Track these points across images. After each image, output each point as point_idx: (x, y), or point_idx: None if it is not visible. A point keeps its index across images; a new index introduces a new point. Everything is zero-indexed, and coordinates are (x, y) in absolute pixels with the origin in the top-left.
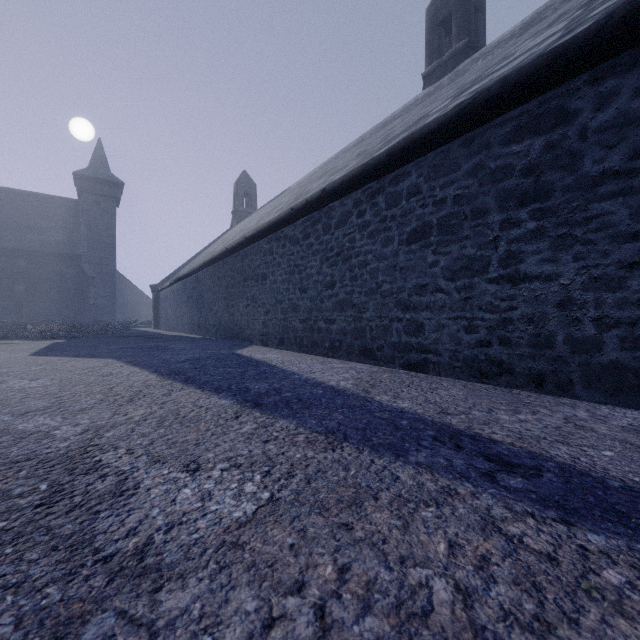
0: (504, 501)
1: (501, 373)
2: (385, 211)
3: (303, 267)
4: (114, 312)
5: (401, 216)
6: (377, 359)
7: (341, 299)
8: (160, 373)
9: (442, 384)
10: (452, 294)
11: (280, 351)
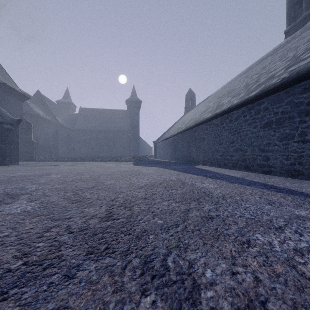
0: (267, 190)
1: (299, 174)
2: (254, 115)
3: (220, 135)
4: (138, 152)
5: (261, 118)
6: (251, 170)
7: (236, 148)
8: (177, 171)
9: (274, 177)
10: (280, 146)
11: (211, 167)
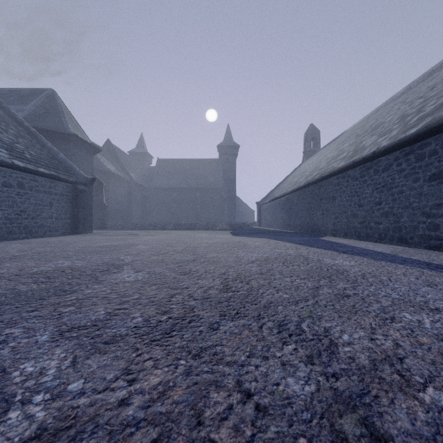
0: (430, 271)
1: None
2: (414, 163)
3: (360, 193)
4: (235, 217)
5: (425, 166)
6: (409, 244)
7: (385, 211)
8: (295, 243)
9: None
10: None
11: (345, 239)
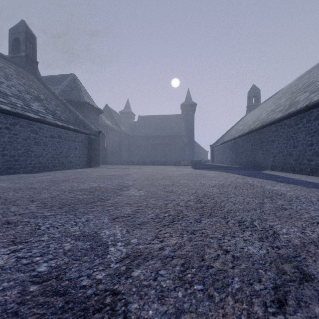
0: None
1: None
2: None
3: (295, 137)
4: (193, 156)
5: None
6: None
7: (316, 151)
8: (242, 175)
9: None
10: None
11: (282, 172)
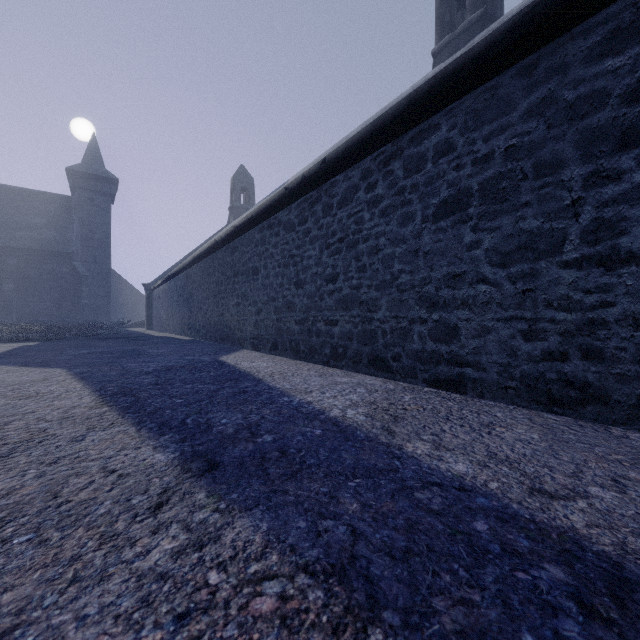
0: None
1: (585, 400)
2: (403, 180)
3: (299, 258)
4: (108, 312)
5: (425, 184)
6: (392, 371)
7: (345, 295)
8: (103, 393)
9: (495, 415)
10: (502, 285)
11: (272, 357)
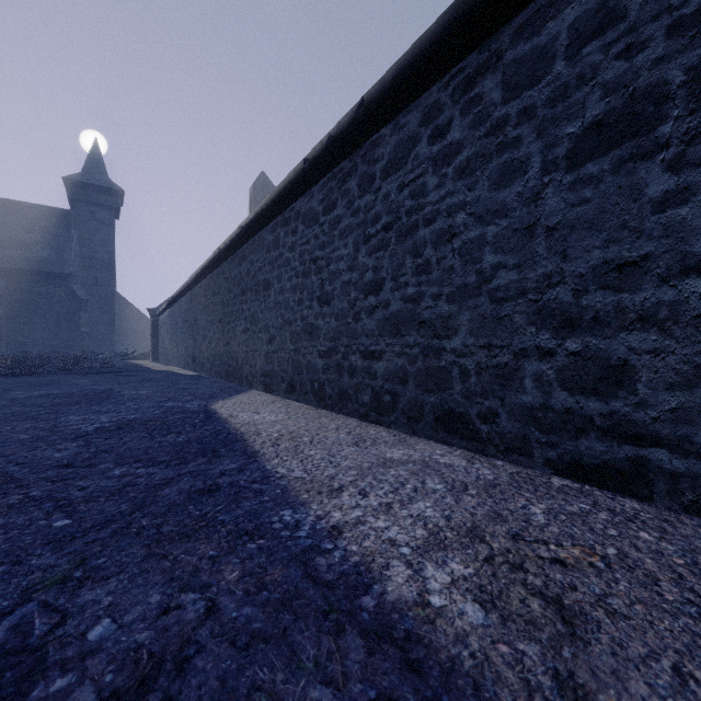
0: None
1: None
2: (502, 106)
3: (324, 261)
4: (112, 341)
5: (551, 102)
6: (480, 439)
7: (395, 312)
8: None
9: None
10: None
11: (287, 404)
